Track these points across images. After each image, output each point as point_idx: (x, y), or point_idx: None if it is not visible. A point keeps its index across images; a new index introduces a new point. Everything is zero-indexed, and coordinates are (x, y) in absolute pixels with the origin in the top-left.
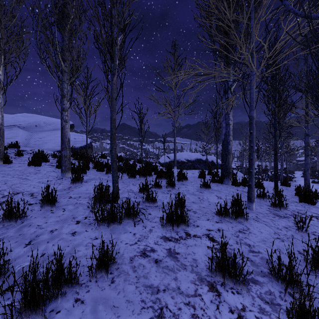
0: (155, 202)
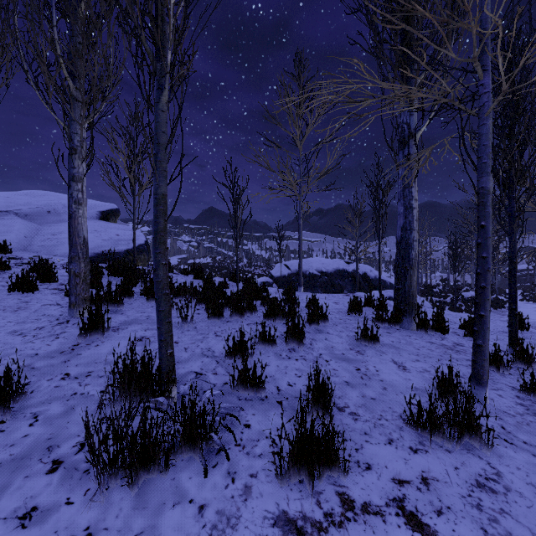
0: (261, 387)
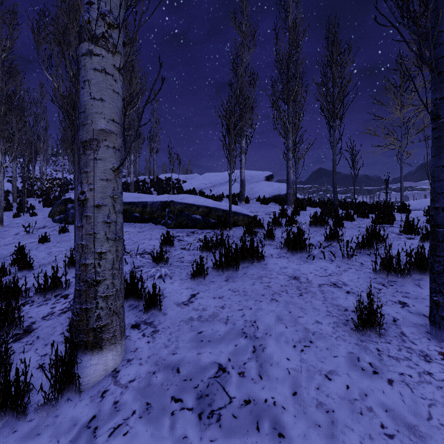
0: (368, 216)
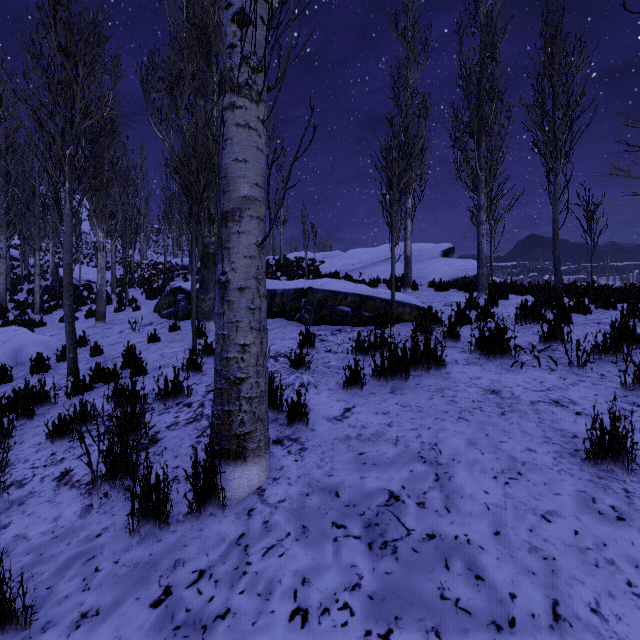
0: (614, 306)
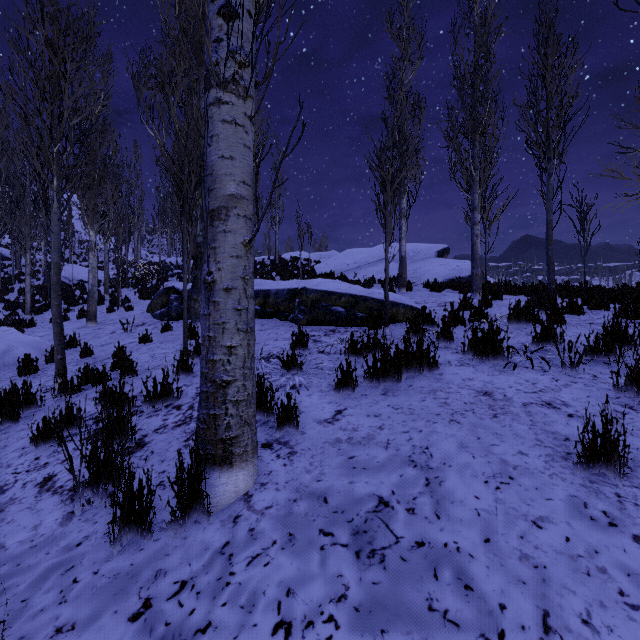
0: (607, 306)
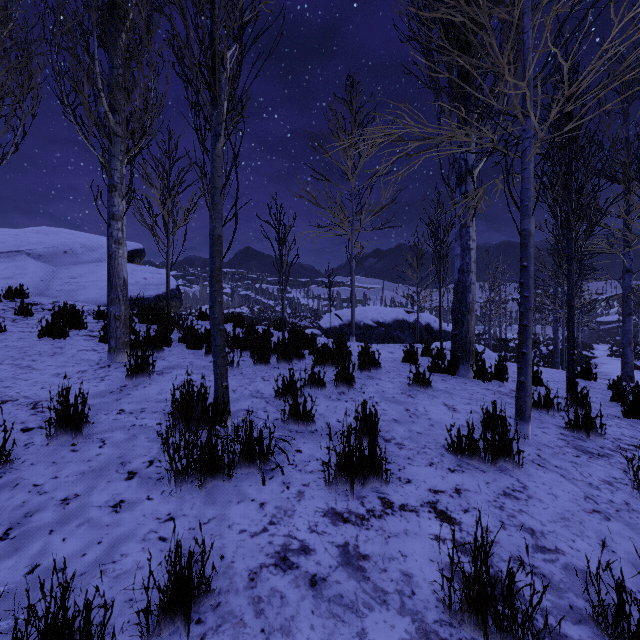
0: (312, 421)
